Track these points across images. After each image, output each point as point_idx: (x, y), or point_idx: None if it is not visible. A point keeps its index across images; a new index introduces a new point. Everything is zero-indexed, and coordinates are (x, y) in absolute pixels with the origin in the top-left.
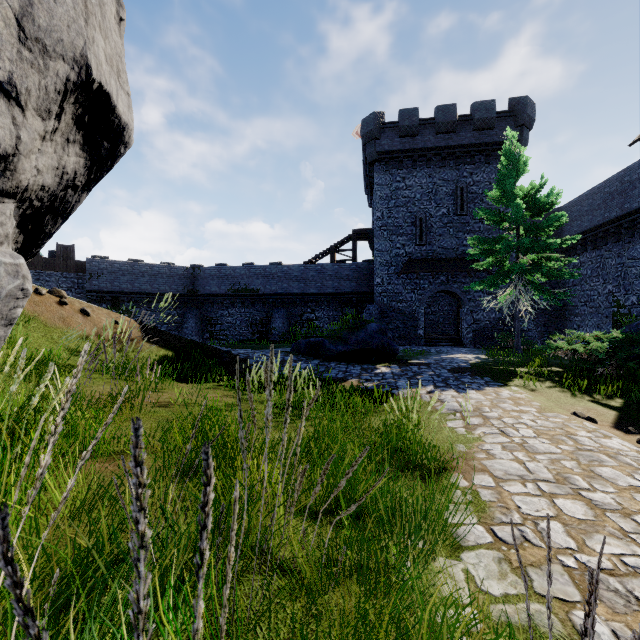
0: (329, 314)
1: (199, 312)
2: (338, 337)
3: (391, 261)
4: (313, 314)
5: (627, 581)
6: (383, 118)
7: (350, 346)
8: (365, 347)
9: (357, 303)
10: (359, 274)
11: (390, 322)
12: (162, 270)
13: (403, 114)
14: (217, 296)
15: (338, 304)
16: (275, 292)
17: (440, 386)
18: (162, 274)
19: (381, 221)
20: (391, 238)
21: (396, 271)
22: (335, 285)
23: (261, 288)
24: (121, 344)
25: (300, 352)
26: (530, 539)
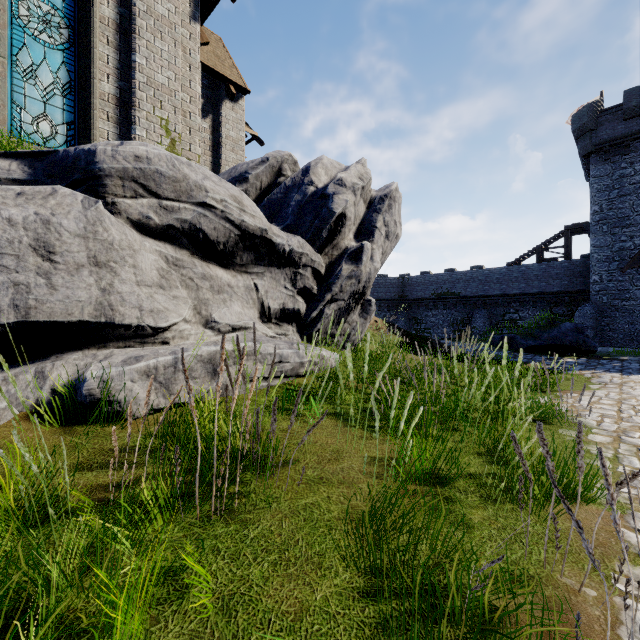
0: (535, 314)
1: (407, 313)
2: (530, 334)
3: (613, 256)
4: (516, 314)
5: (593, 408)
6: (601, 105)
7: (541, 341)
8: (557, 343)
9: (570, 302)
10: (572, 272)
11: (611, 322)
12: (380, 281)
13: (628, 95)
14: (422, 300)
15: (546, 304)
16: (475, 294)
17: (611, 371)
18: (380, 284)
19: (598, 215)
20: (613, 231)
21: (620, 266)
22: (542, 285)
23: (462, 291)
24: (380, 333)
25: (494, 345)
26: (568, 401)
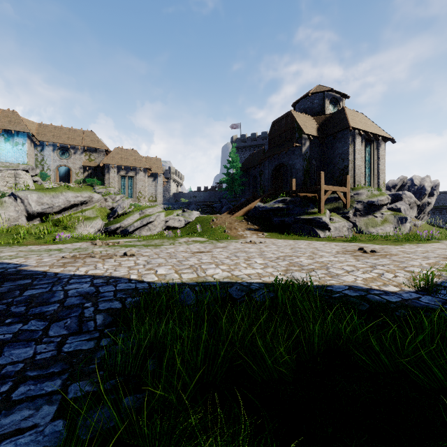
0: None
1: None
2: None
3: None
4: None
5: None
6: None
7: None
8: None
9: None
10: None
11: None
12: None
13: None
14: None
15: None
16: None
17: None
18: None
19: None
20: None
21: None
22: None
23: None
24: None
25: None
26: None
